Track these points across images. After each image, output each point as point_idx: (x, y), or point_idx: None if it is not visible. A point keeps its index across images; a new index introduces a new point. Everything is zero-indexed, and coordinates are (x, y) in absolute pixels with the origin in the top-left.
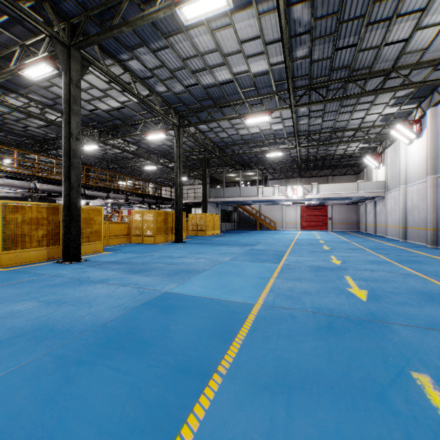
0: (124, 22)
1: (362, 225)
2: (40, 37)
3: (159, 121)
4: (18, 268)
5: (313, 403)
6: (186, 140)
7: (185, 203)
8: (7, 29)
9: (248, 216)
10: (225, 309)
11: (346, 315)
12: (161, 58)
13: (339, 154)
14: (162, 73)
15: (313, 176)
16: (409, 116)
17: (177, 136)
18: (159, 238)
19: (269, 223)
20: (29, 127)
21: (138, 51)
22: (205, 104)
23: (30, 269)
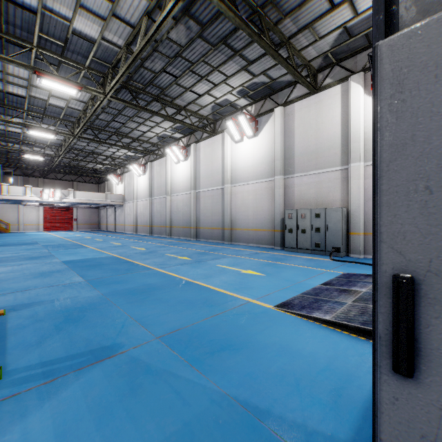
0: None
1: (103, 225)
2: None
3: None
4: None
5: (154, 258)
6: None
7: None
8: None
9: None
10: (106, 258)
11: (145, 252)
12: None
13: (89, 167)
14: None
15: (59, 179)
16: (139, 160)
17: None
18: None
19: None
20: None
21: None
22: None
23: None
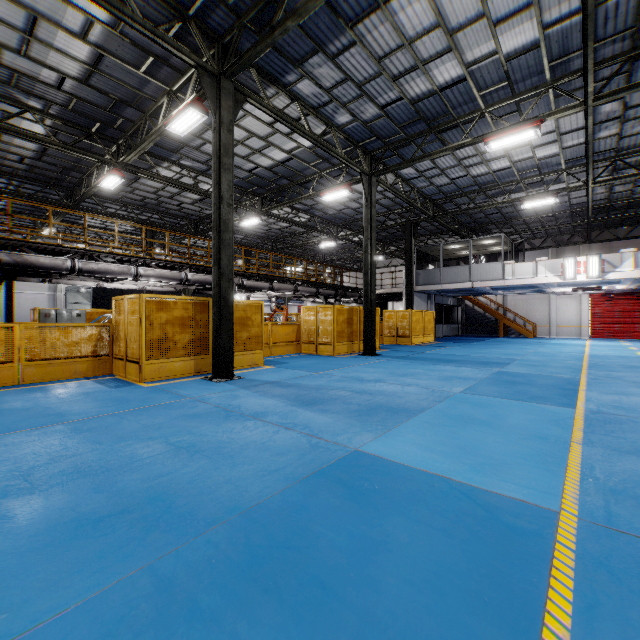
0: (289, 14)
1: None
2: (187, 76)
3: (340, 172)
4: (160, 384)
5: None
6: (380, 197)
7: (378, 295)
8: (152, 76)
9: (482, 314)
10: (487, 514)
11: None
12: (343, 67)
13: None
14: (345, 91)
15: (618, 238)
16: None
17: (367, 190)
18: (340, 347)
19: (523, 325)
20: (183, 204)
21: (310, 64)
22: (413, 131)
23: (172, 386)
